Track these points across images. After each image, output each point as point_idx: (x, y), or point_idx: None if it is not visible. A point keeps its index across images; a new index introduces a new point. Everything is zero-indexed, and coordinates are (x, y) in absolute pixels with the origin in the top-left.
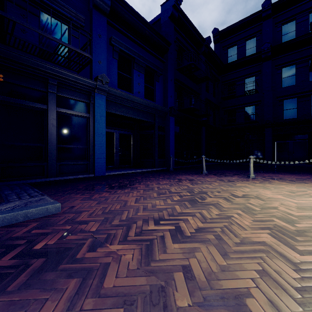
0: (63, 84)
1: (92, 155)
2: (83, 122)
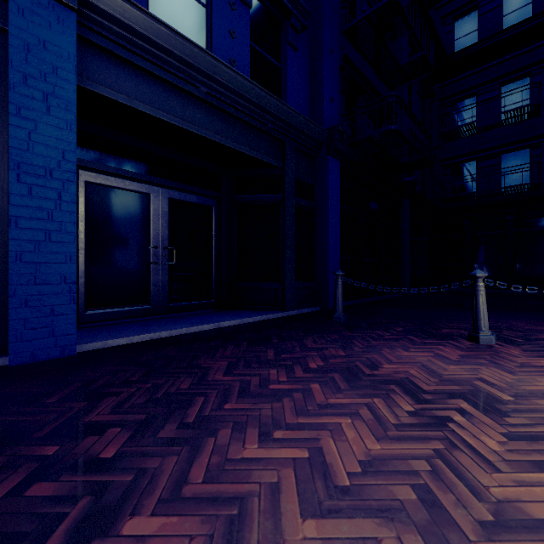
0: None
1: (1, 268)
2: None
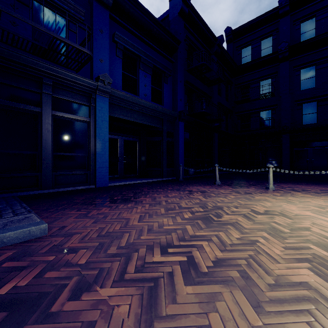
0: (59, 84)
1: (93, 164)
2: (83, 127)
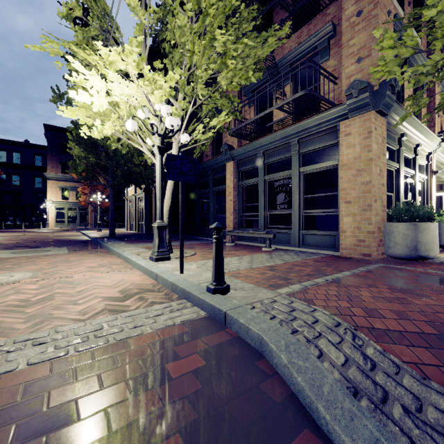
0: None
1: None
2: None
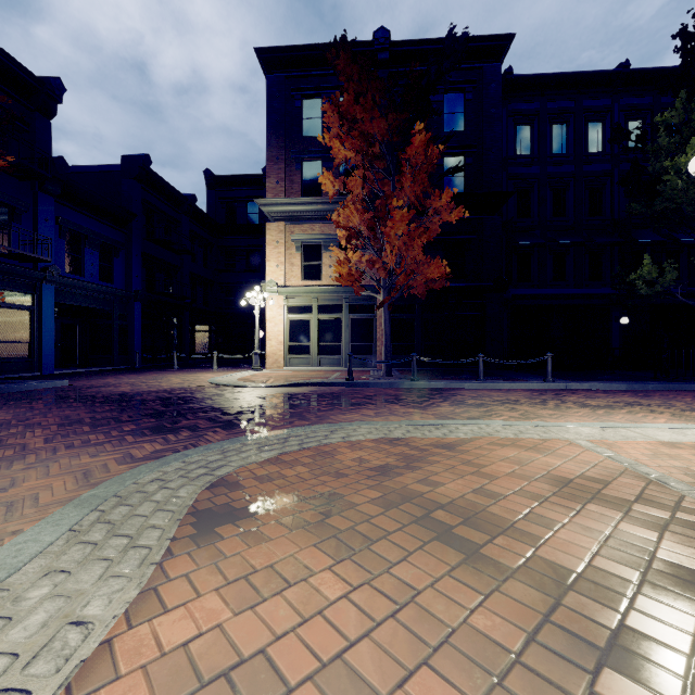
0: (7, 278)
1: (37, 351)
2: (26, 316)
